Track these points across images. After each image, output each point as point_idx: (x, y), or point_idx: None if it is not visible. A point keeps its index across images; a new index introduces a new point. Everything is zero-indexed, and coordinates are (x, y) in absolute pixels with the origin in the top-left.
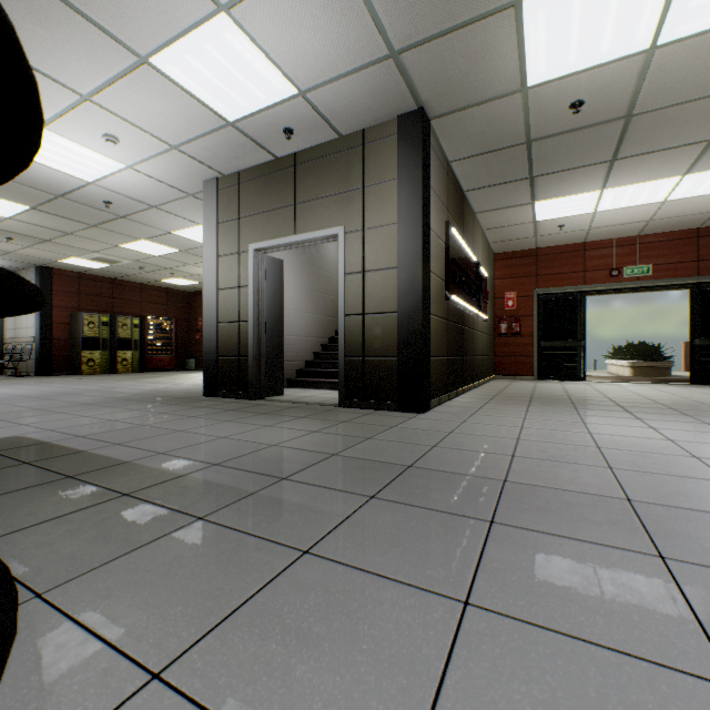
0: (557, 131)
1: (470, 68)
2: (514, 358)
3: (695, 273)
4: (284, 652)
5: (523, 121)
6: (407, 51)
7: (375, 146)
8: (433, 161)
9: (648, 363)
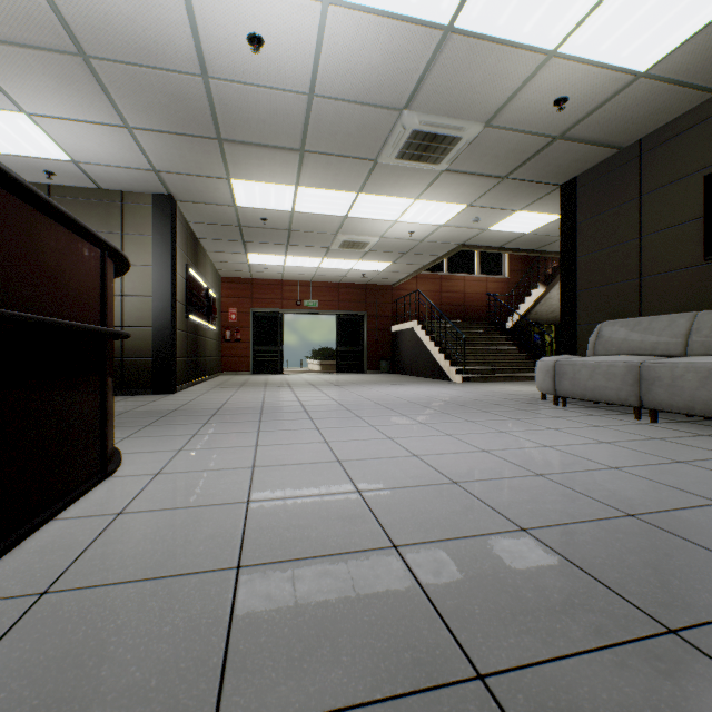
0: (256, 226)
1: (205, 190)
2: (237, 359)
3: (338, 308)
4: (159, 432)
5: (236, 217)
6: (165, 173)
7: (134, 207)
8: (178, 225)
9: (330, 362)
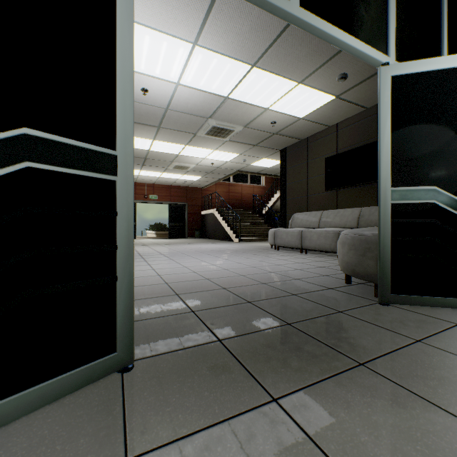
0: None
1: None
2: None
3: (170, 200)
4: None
5: None
6: None
7: None
8: None
9: (162, 232)
